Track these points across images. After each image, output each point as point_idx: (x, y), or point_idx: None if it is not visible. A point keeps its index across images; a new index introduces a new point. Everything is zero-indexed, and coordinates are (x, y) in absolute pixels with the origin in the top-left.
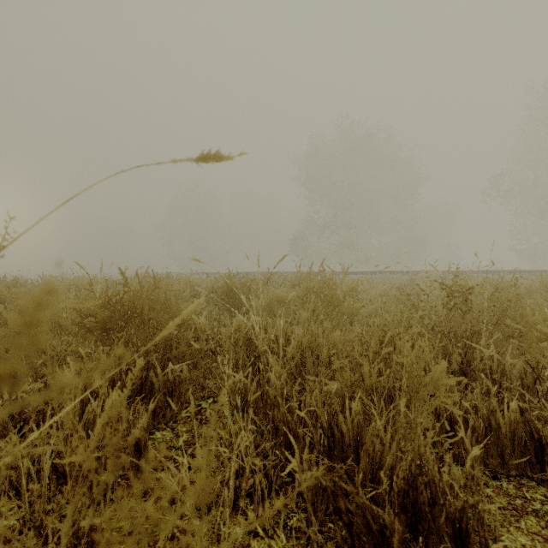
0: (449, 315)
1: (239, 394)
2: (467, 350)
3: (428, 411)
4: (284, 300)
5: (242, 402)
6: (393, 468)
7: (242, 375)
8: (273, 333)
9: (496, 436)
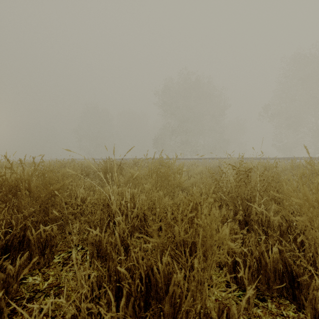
0: (238, 185)
1: (95, 244)
2: (248, 207)
3: (217, 261)
4: (137, 176)
5: (97, 250)
6: (188, 313)
7: (98, 231)
8: (123, 200)
9: (264, 270)
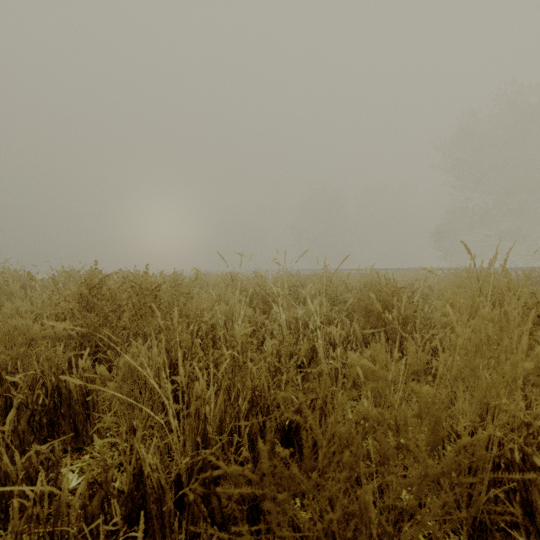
0: None
1: None
2: None
3: None
4: None
5: None
6: None
7: None
8: None
9: None
